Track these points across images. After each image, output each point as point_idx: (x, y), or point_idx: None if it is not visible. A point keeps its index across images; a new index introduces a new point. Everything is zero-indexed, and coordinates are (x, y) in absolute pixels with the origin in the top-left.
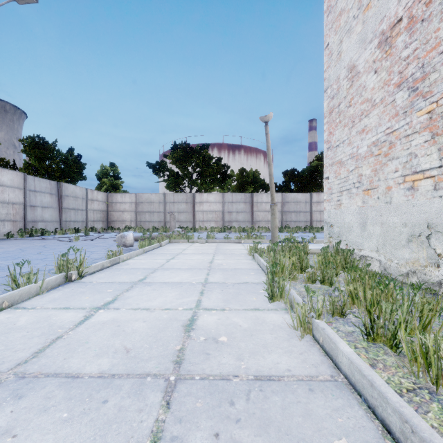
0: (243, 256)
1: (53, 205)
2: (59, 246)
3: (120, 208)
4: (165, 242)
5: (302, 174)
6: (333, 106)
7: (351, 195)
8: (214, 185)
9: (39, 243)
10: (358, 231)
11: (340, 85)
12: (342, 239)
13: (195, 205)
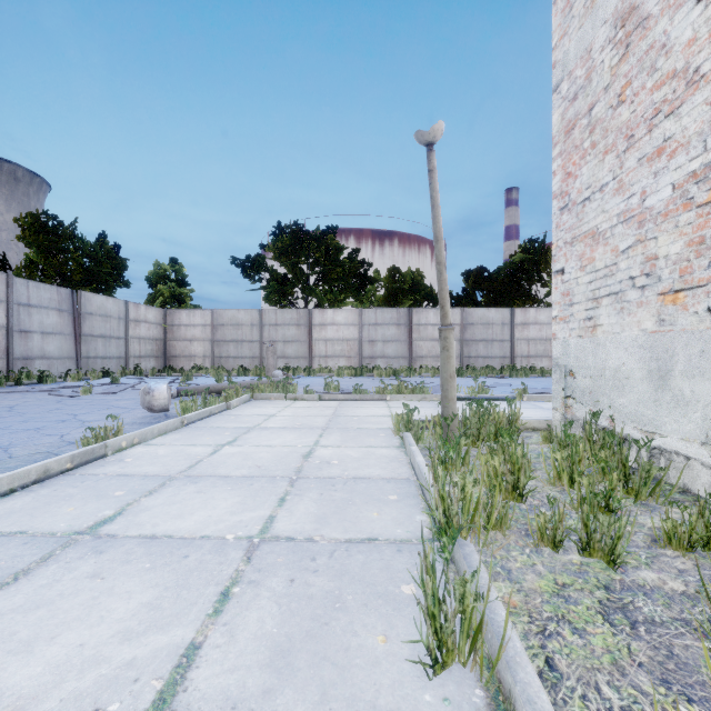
0: (382, 436)
1: (64, 330)
2: (38, 408)
3: (187, 335)
4: (241, 400)
5: (496, 275)
6: (576, 116)
7: (623, 306)
8: (345, 296)
9: (14, 399)
10: (644, 389)
11: (593, 65)
12: (598, 403)
13: (313, 330)
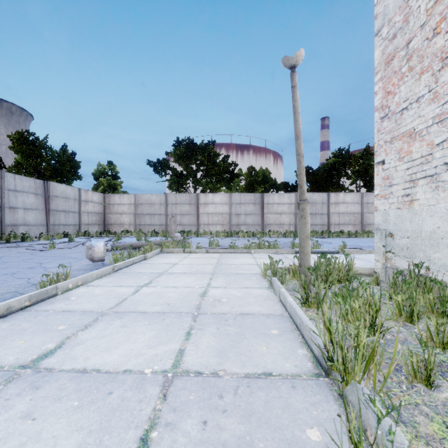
0: (254, 279)
1: (39, 207)
2: (17, 258)
3: (118, 210)
4: (154, 253)
5: (317, 172)
6: (395, 50)
7: (438, 185)
8: (220, 185)
9: (2, 252)
10: None
11: (410, 10)
12: (415, 257)
13: (199, 207)
